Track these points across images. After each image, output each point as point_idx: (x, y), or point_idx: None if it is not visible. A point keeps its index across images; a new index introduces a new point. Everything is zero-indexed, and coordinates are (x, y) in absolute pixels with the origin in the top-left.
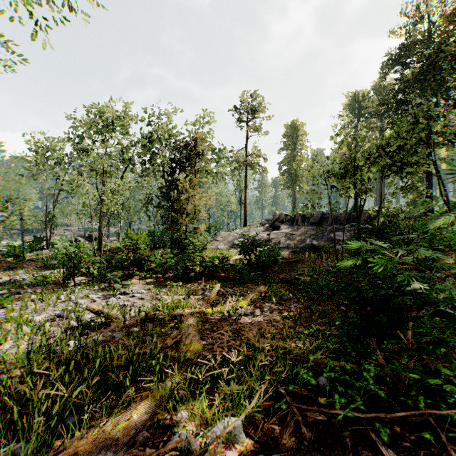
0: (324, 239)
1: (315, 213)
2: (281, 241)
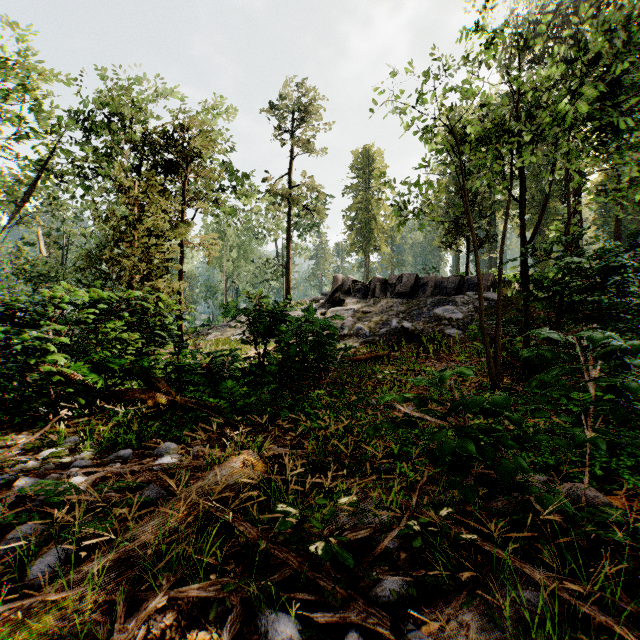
0: (424, 319)
1: (404, 276)
2: (345, 324)
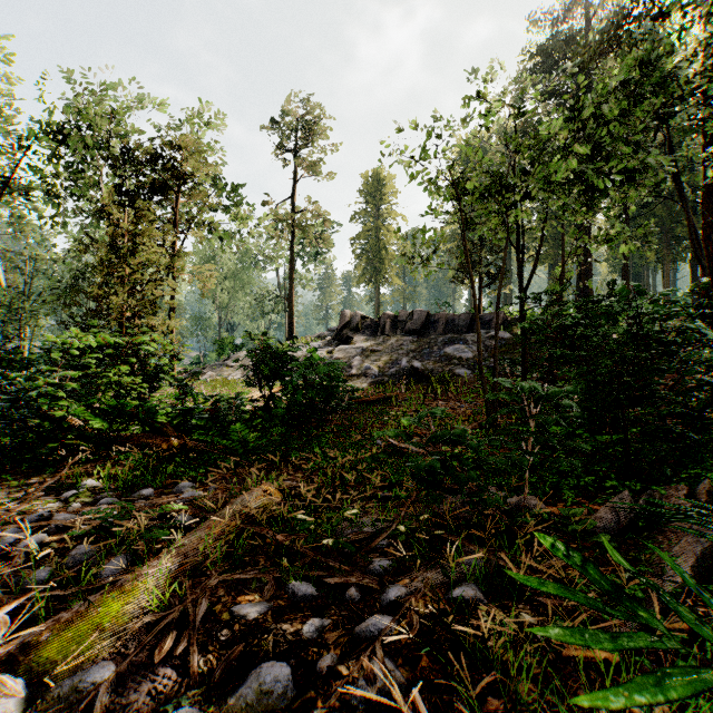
0: (434, 358)
1: (415, 313)
2: (353, 364)
